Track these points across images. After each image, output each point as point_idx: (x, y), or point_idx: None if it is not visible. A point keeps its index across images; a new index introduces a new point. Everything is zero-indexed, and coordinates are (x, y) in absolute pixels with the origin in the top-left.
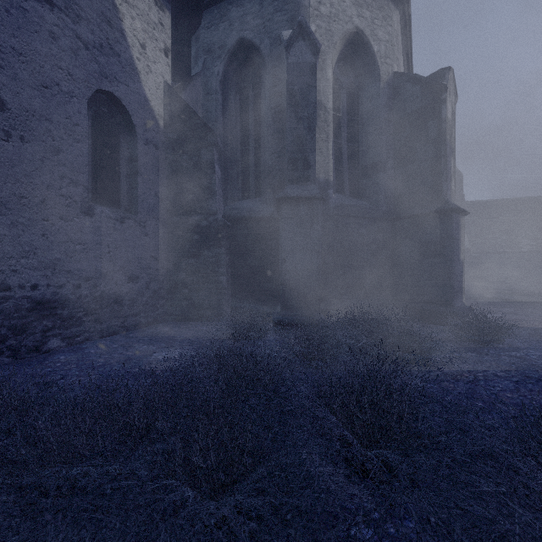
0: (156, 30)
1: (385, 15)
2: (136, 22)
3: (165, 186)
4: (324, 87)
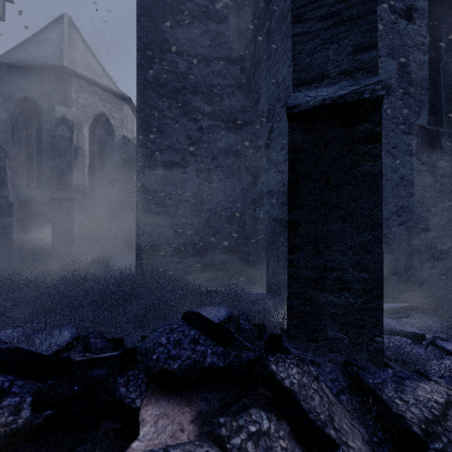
0: None
1: (119, 107)
2: None
3: None
4: (82, 139)
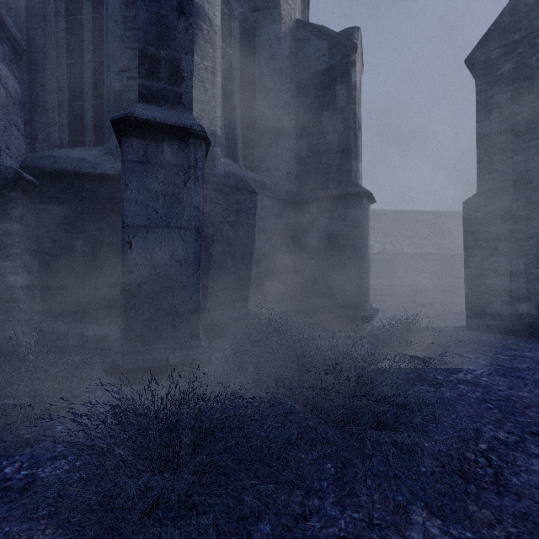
0: None
1: None
2: None
3: None
4: None
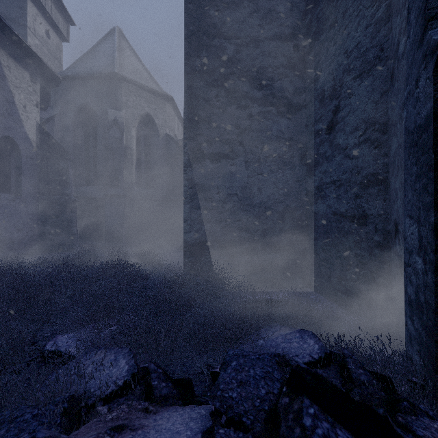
0: (32, 95)
1: (162, 107)
2: (21, 95)
3: (37, 179)
4: (130, 139)
